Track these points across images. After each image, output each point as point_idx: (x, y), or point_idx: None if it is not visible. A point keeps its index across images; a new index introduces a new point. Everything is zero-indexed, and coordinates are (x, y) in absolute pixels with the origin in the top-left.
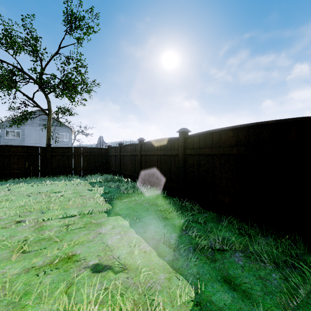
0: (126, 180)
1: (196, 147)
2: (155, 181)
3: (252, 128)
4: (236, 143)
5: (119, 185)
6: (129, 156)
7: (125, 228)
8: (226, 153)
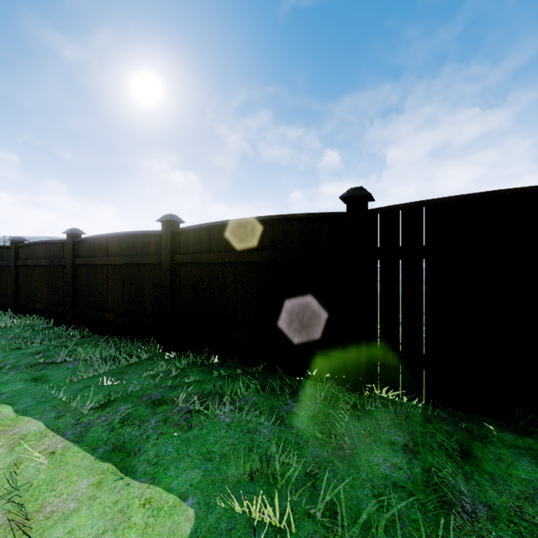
0: None
1: (86, 256)
2: (38, 306)
3: (130, 237)
4: (120, 252)
5: None
6: None
7: None
8: (112, 263)
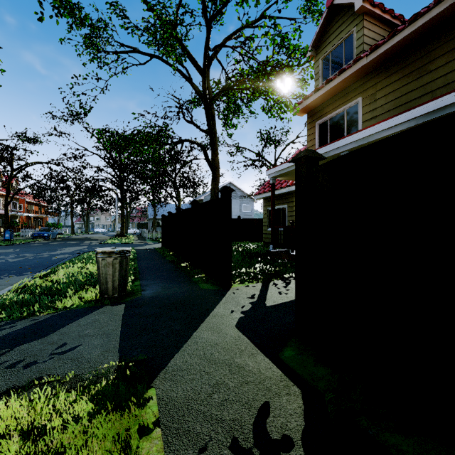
0: None
1: None
2: None
3: None
4: None
5: None
6: None
7: None
8: None
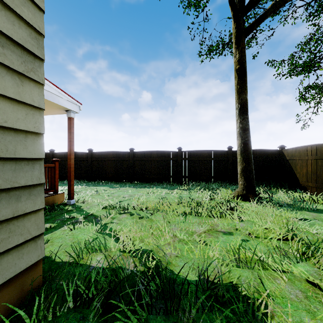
0: None
1: (58, 158)
2: None
3: (77, 153)
4: None
5: None
6: None
7: None
8: None
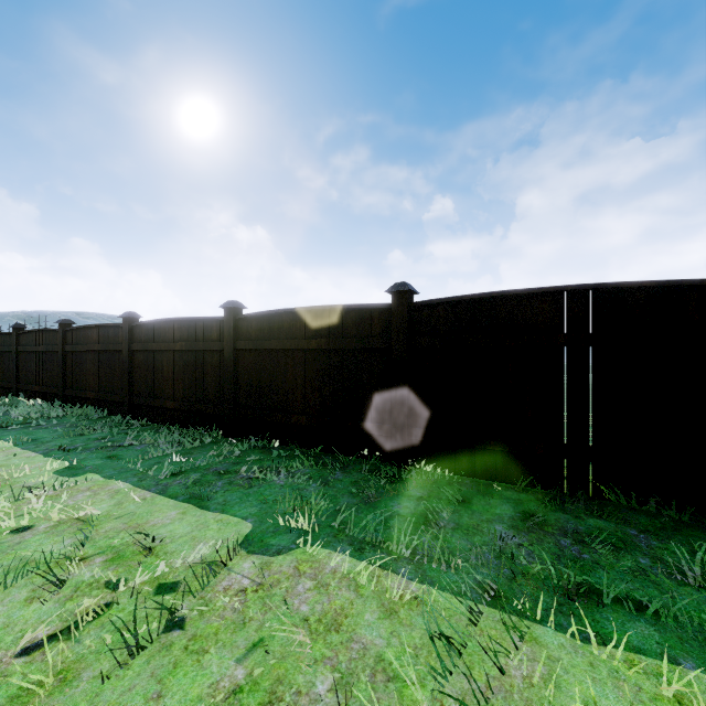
0: (30, 402)
1: (144, 341)
2: (90, 395)
3: (192, 322)
4: (181, 338)
5: (11, 411)
6: (40, 354)
7: (6, 448)
8: (172, 349)
